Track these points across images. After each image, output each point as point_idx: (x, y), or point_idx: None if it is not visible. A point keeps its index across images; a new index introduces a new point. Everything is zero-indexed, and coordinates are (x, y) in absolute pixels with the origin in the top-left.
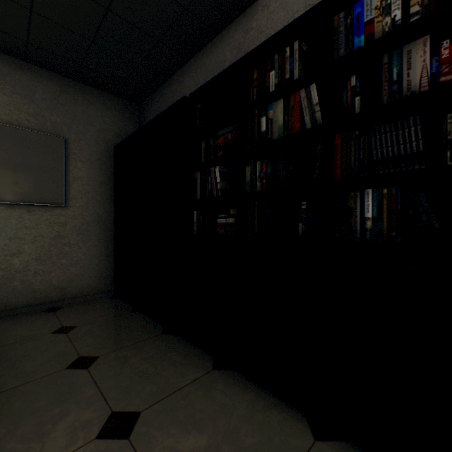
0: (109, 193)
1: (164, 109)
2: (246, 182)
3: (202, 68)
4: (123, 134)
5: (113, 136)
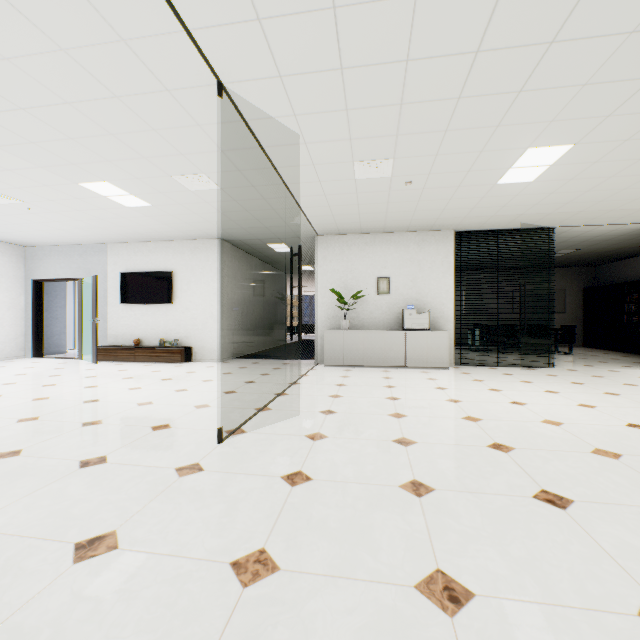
0: (580, 307)
1: (609, 274)
2: (639, 309)
3: (628, 265)
4: (586, 282)
5: (581, 284)
